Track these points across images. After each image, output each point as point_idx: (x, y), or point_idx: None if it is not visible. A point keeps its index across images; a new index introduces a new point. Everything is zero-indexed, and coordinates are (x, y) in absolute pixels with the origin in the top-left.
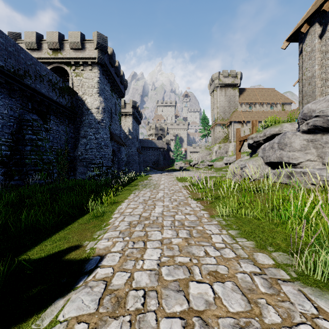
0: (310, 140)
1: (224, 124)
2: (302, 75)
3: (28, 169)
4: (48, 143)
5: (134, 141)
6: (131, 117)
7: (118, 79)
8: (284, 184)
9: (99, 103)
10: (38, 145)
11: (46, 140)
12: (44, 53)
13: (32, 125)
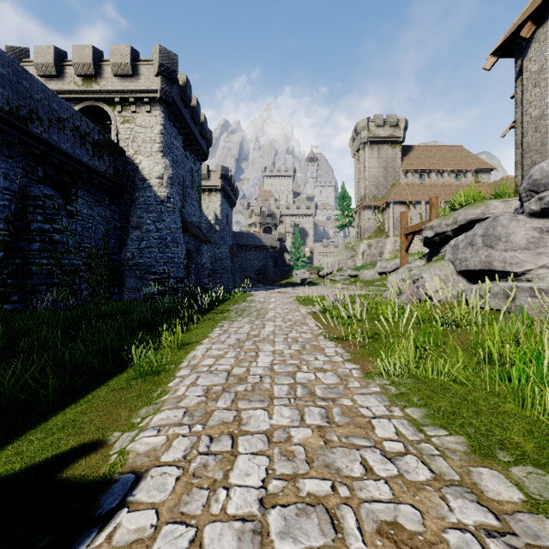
0: (546, 230)
1: (377, 206)
2: (521, 116)
3: (35, 283)
4: (71, 238)
5: (225, 235)
6: (219, 194)
7: (196, 129)
8: (497, 311)
9: (163, 169)
10: (54, 240)
11: (68, 232)
12: (68, 83)
13: (43, 206)
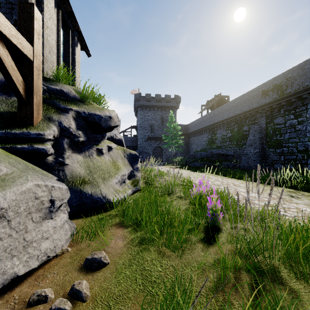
0: None
1: None
2: None
3: None
4: None
5: None
6: None
7: None
8: None
9: None
10: None
11: None
12: None
13: None
